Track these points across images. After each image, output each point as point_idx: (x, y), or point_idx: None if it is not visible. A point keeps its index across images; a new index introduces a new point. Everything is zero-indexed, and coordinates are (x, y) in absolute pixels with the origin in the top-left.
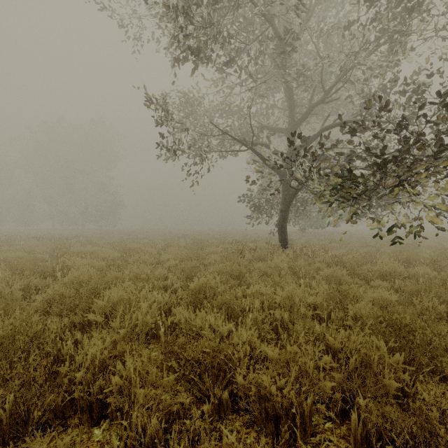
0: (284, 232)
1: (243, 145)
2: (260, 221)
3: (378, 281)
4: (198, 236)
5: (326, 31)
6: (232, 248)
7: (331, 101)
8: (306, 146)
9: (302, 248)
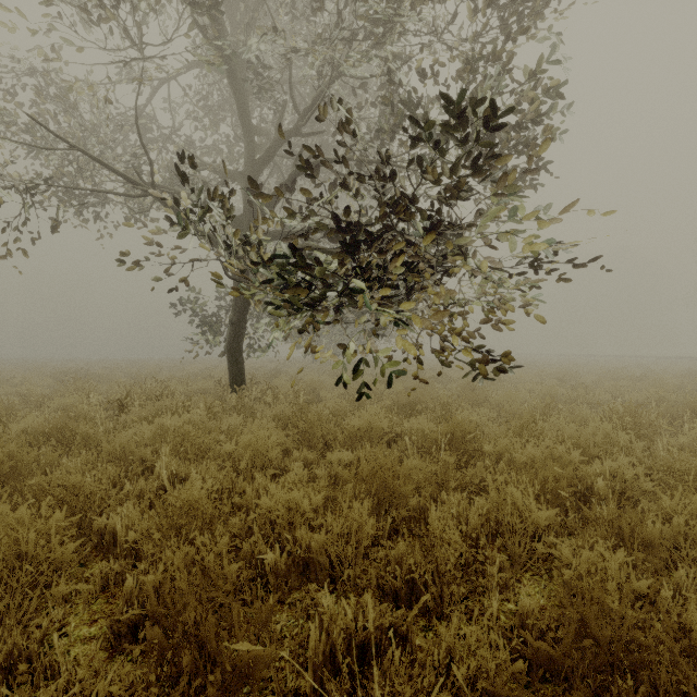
0: (237, 362)
1: (132, 182)
2: (216, 342)
3: (337, 451)
4: (110, 372)
5: (303, 10)
6: (118, 397)
7: (312, 135)
8: (273, 207)
9: (265, 390)
